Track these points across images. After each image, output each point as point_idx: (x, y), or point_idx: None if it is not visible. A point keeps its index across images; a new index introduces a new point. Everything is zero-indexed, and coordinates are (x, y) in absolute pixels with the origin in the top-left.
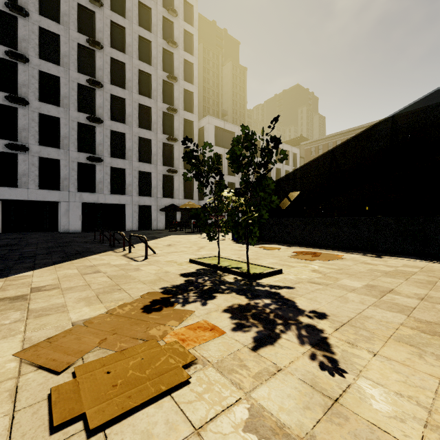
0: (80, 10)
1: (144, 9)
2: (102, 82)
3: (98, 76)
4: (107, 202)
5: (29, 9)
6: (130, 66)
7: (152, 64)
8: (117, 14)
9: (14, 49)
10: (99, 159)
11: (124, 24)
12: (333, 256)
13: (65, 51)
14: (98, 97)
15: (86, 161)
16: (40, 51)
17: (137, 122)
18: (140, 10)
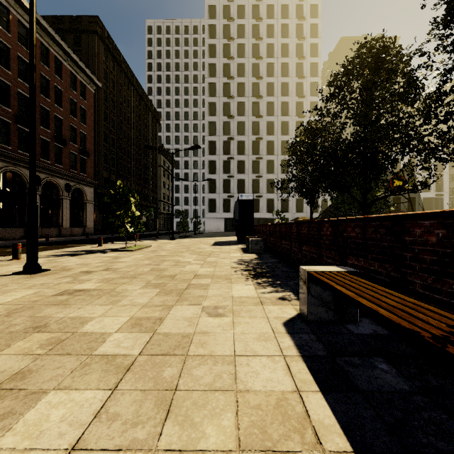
0: (253, 124)
1: (284, 104)
2: (262, 156)
3: (261, 153)
4: (265, 217)
5: (234, 135)
6: (277, 141)
7: (289, 134)
8: (270, 116)
9: (229, 154)
10: (261, 196)
11: (273, 120)
12: None
13: (247, 147)
14: (261, 164)
15: (255, 197)
16: (238, 151)
17: (280, 171)
18: (282, 106)
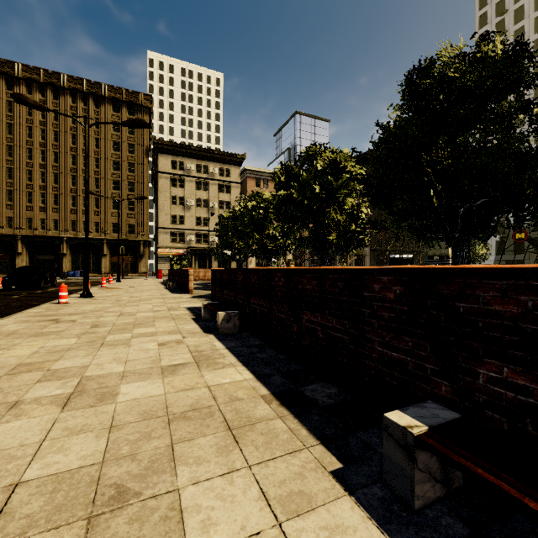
0: None
1: None
2: None
3: None
4: None
5: None
6: None
7: None
8: None
9: None
10: None
11: None
12: None
13: None
14: None
15: None
16: None
17: None
18: None
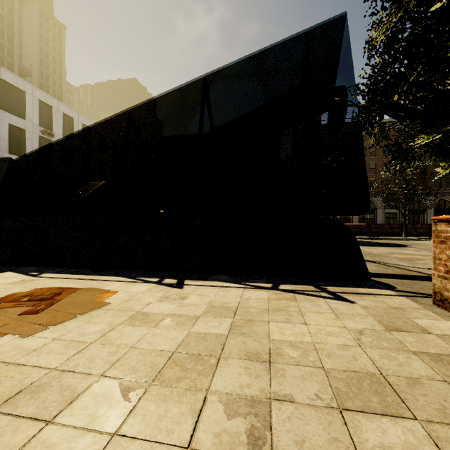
0: None
1: None
2: None
3: None
4: None
5: None
6: None
7: None
8: None
9: None
10: None
11: None
12: (85, 302)
13: None
14: None
15: None
16: None
17: None
18: None
